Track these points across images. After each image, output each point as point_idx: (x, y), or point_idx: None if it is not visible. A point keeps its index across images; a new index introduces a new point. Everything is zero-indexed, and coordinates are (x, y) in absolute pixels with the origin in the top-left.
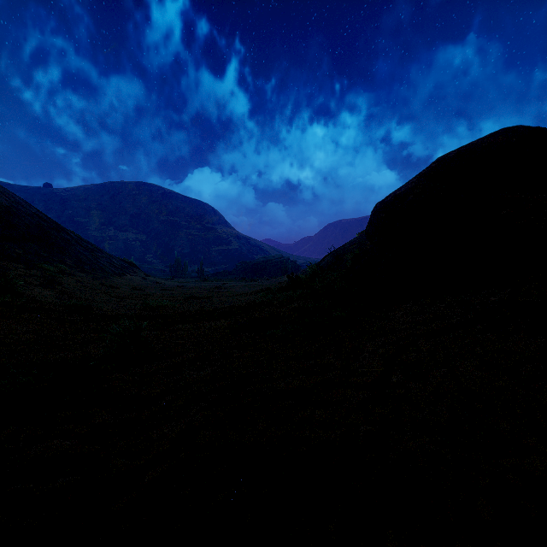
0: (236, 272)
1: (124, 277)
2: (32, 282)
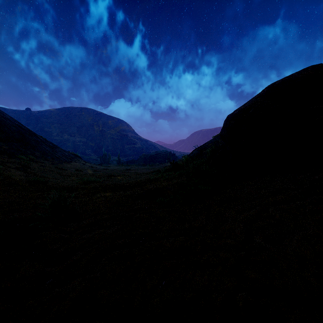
0: (139, 160)
1: (71, 163)
2: (10, 166)
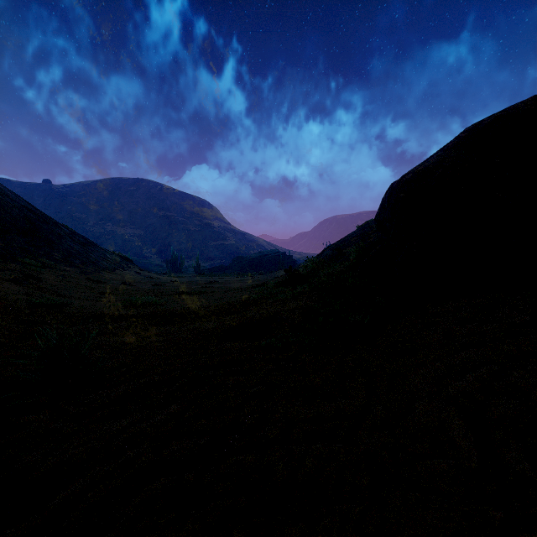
0: (232, 267)
1: (116, 271)
2: (2, 276)
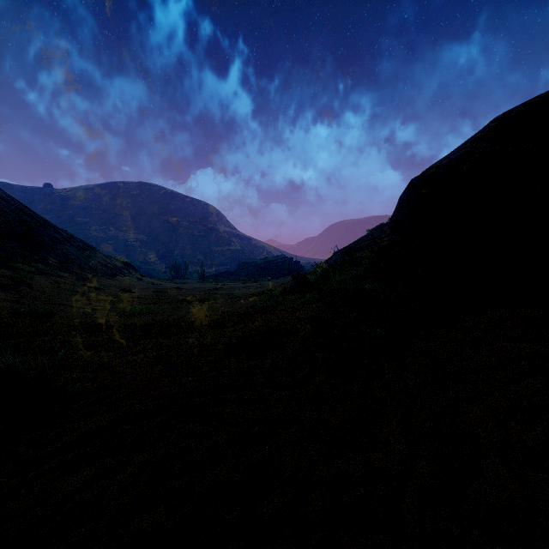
0: (238, 272)
1: (116, 277)
2: None
